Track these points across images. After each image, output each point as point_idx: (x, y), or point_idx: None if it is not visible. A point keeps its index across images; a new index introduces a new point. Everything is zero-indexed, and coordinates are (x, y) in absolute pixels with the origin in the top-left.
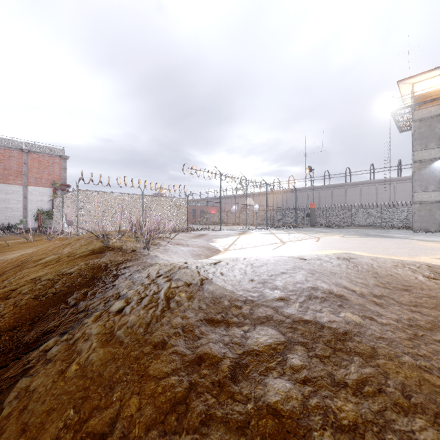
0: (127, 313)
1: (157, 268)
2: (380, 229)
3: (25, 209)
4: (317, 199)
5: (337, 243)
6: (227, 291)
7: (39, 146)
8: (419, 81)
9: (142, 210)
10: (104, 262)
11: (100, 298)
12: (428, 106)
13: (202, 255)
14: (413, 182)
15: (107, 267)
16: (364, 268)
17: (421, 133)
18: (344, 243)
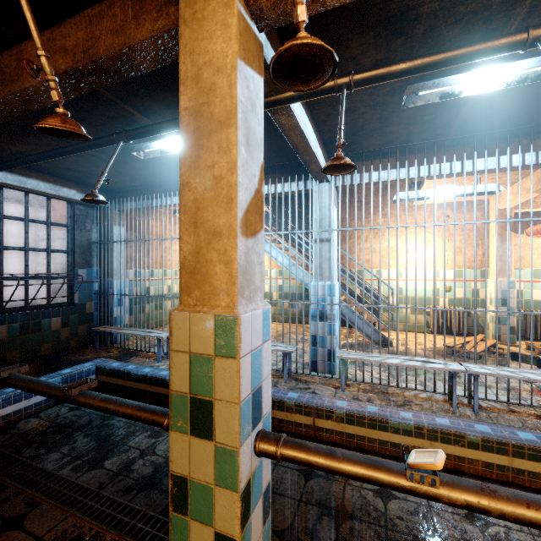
0: None
1: None
2: None
3: None
4: None
5: None
6: None
7: None
8: None
9: None
10: None
11: None
12: None
13: None
14: None
15: None
16: None
17: None
18: None
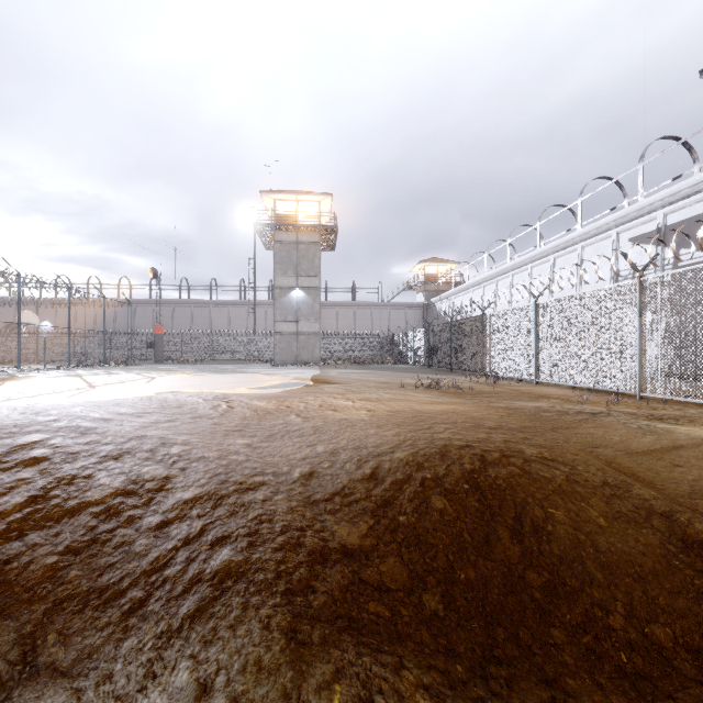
0: None
1: None
2: (245, 363)
3: None
4: (171, 320)
5: (173, 383)
6: None
7: None
8: (280, 199)
9: None
10: None
11: None
12: (288, 229)
13: None
14: (275, 310)
15: None
16: (157, 398)
17: (282, 257)
18: (181, 382)
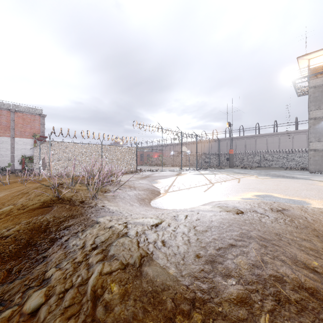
0: (39, 322)
1: (95, 233)
2: (283, 170)
3: (12, 155)
4: (234, 147)
5: (256, 184)
6: (170, 278)
7: (23, 107)
8: (313, 57)
9: (101, 156)
10: (47, 220)
11: (21, 281)
12: (321, 76)
13: (146, 198)
14: (309, 134)
15: (47, 227)
16: (301, 223)
17: (315, 96)
18: (261, 184)
